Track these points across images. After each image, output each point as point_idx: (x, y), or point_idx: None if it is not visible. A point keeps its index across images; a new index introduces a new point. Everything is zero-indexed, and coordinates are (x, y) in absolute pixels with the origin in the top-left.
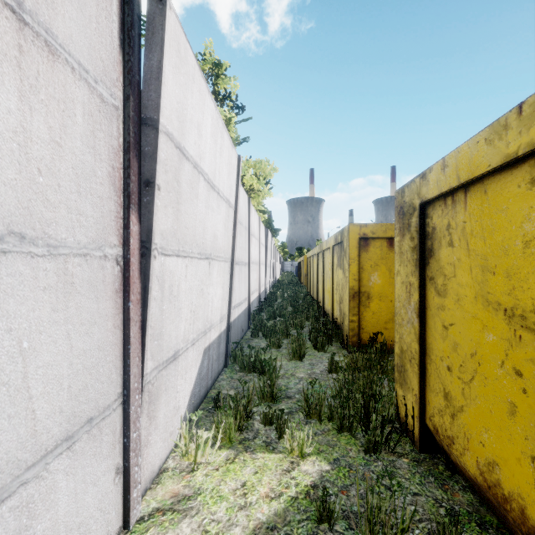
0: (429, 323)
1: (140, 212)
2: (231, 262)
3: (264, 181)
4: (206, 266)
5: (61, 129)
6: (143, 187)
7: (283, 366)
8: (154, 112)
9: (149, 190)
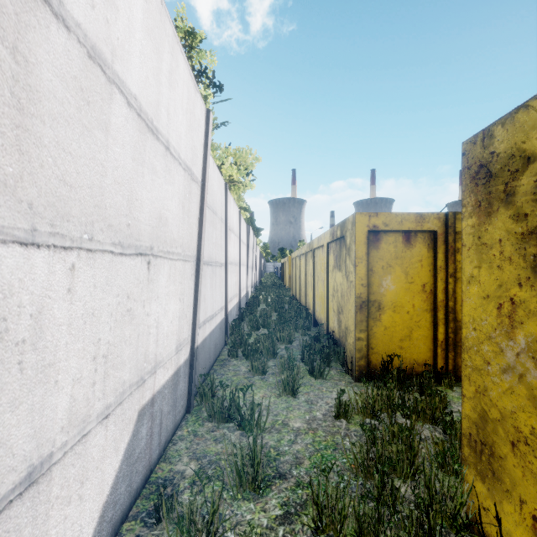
0: None
1: None
2: (197, 262)
3: (245, 171)
4: (138, 267)
5: None
6: None
7: (271, 407)
8: None
9: None
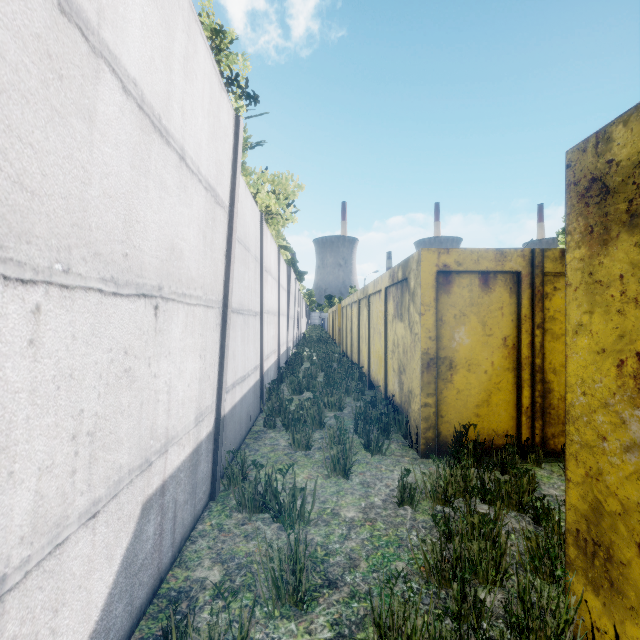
0: None
1: None
2: (223, 309)
3: (285, 201)
4: (141, 313)
5: None
6: None
7: (317, 492)
8: None
9: None
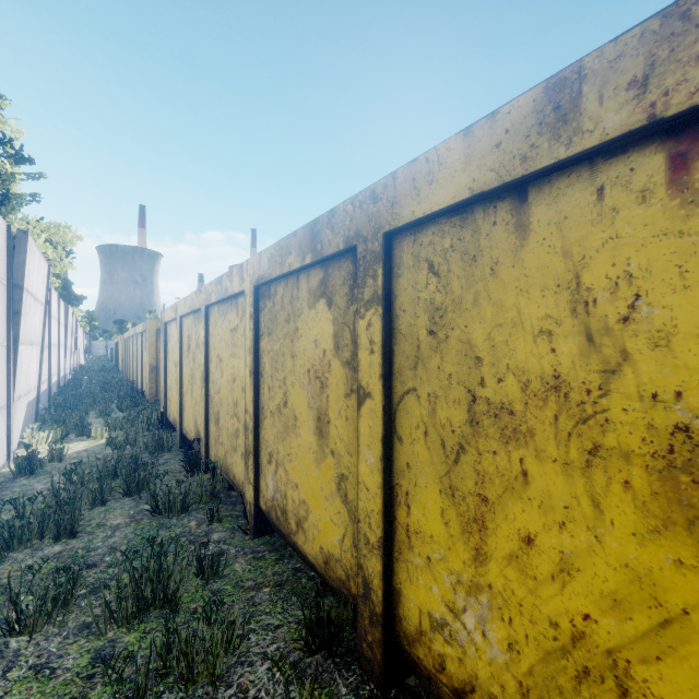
0: (168, 374)
1: (13, 326)
2: (42, 346)
3: (64, 252)
4: (31, 349)
5: None
6: (14, 314)
7: (91, 421)
8: (21, 282)
9: (18, 316)
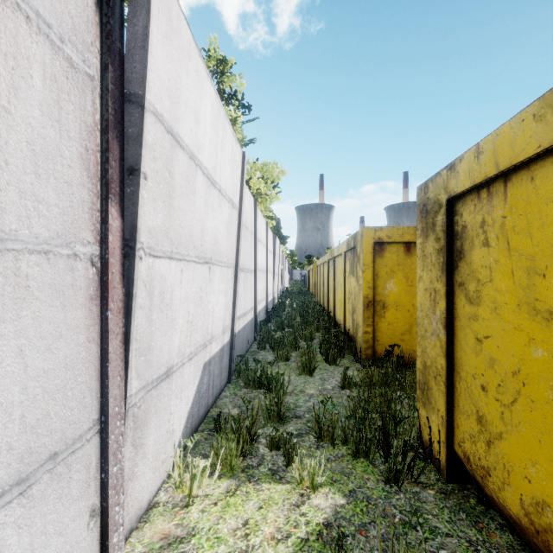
0: (458, 336)
1: (123, 205)
2: (235, 269)
3: (272, 185)
4: (205, 271)
5: (10, 91)
6: (126, 175)
7: (292, 381)
8: (139, 87)
9: (133, 178)
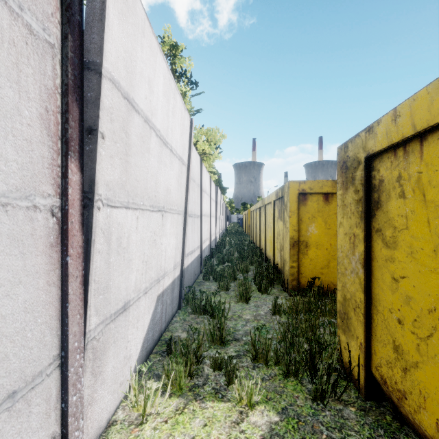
0: (375, 274)
1: (82, 161)
2: (185, 215)
3: (214, 146)
4: (158, 218)
5: None
6: (85, 135)
7: (231, 308)
8: (96, 56)
9: (91, 137)
